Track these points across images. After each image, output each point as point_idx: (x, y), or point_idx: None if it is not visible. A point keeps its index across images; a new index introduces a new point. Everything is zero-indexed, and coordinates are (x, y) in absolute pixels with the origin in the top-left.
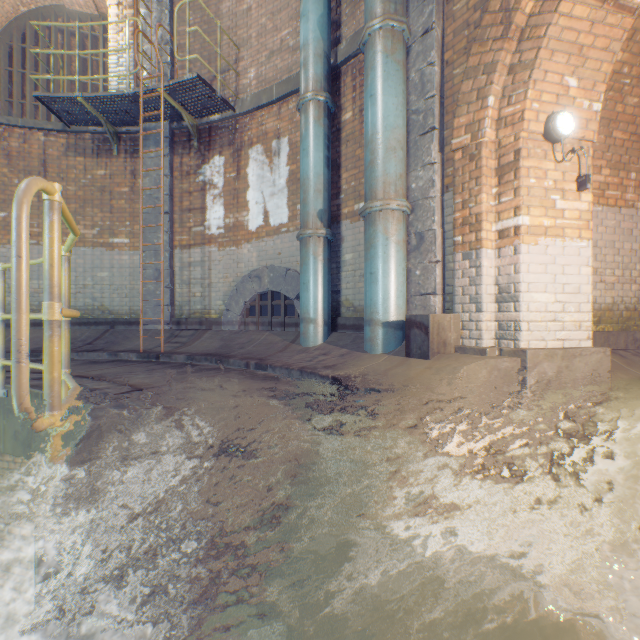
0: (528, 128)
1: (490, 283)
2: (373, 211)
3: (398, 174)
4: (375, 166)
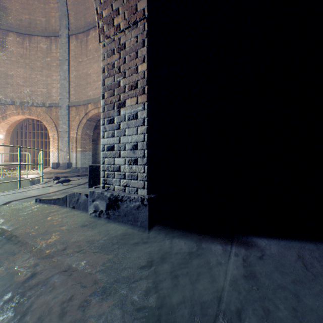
0: None
1: None
2: None
3: None
4: None
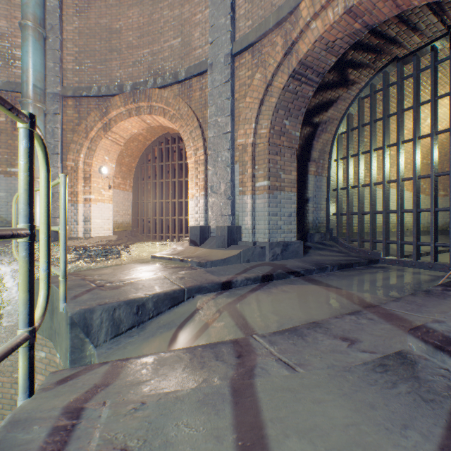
0: (94, 169)
1: (82, 215)
2: None
3: None
4: None
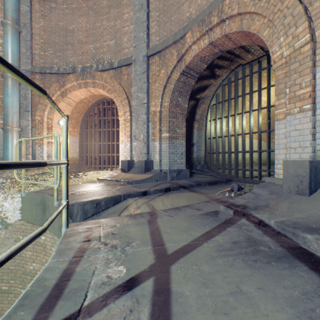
0: (55, 122)
1: (46, 153)
2: (9, 129)
3: (18, 120)
4: (9, 116)
